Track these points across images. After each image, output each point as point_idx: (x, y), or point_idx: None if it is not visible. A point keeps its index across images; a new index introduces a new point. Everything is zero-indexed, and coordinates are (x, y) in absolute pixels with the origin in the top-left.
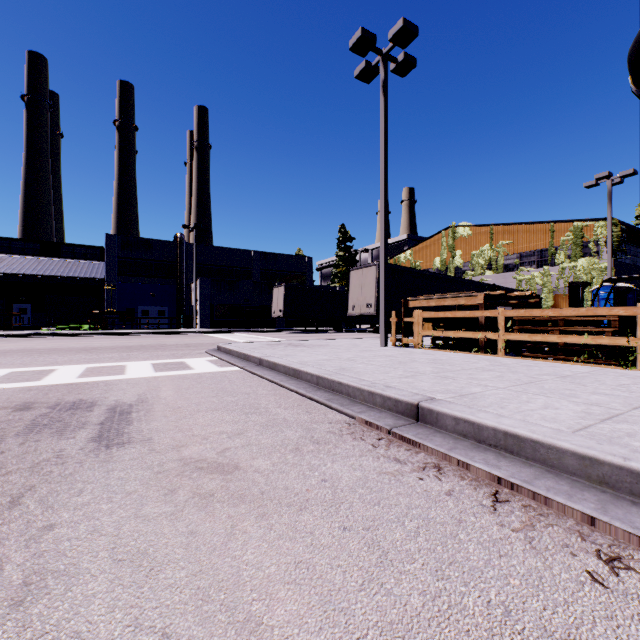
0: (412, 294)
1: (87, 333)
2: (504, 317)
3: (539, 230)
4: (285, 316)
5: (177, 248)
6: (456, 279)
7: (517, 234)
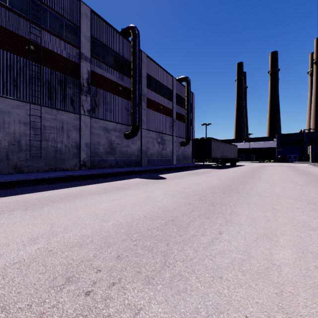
0: None
1: (275, 162)
2: None
3: None
4: None
5: (301, 135)
6: None
7: None
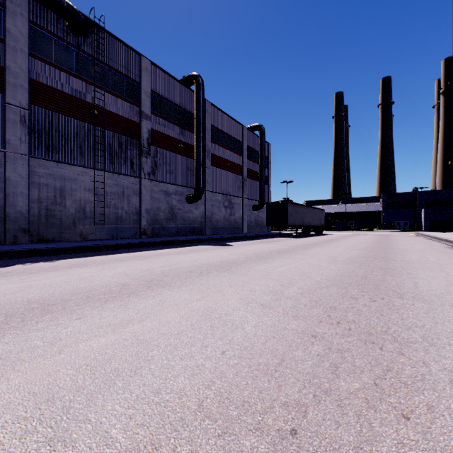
0: None
1: (378, 230)
2: None
3: None
4: None
5: (413, 195)
6: None
7: None
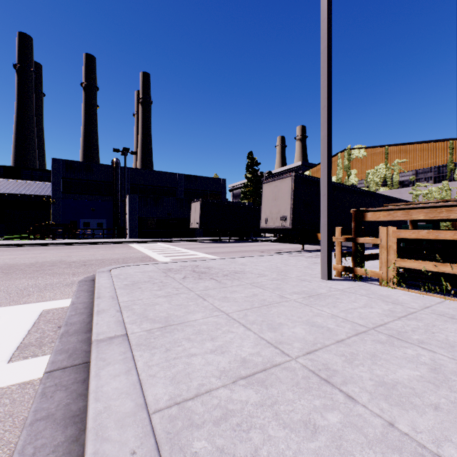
0: None
1: (17, 244)
2: None
3: (437, 148)
4: (201, 228)
5: (113, 170)
6: (367, 192)
7: (413, 153)
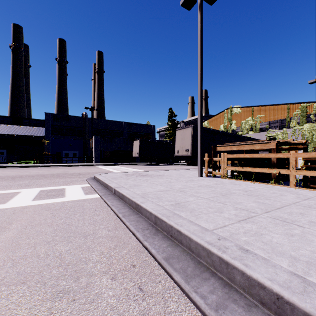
0: (212, 144)
1: (30, 166)
2: (295, 158)
3: (280, 108)
4: (140, 156)
5: (83, 120)
6: (236, 135)
7: (267, 111)
